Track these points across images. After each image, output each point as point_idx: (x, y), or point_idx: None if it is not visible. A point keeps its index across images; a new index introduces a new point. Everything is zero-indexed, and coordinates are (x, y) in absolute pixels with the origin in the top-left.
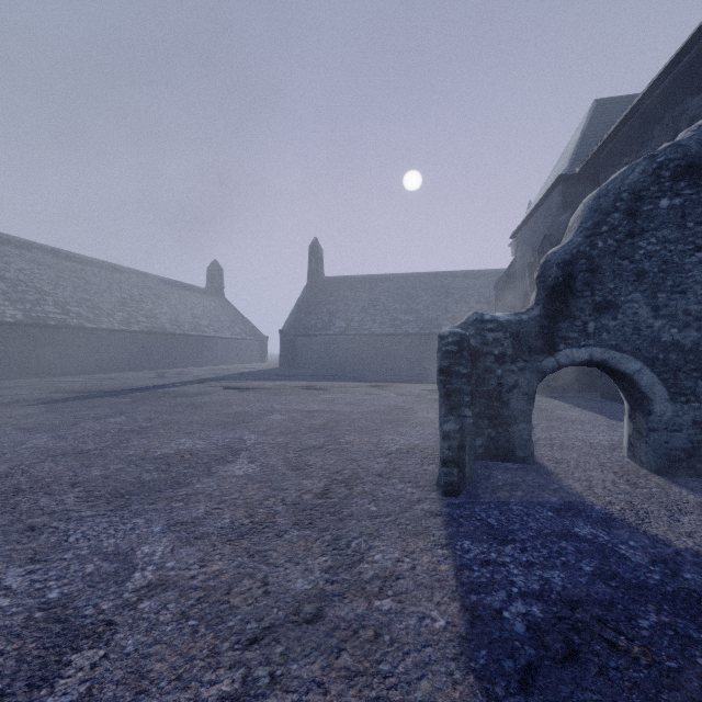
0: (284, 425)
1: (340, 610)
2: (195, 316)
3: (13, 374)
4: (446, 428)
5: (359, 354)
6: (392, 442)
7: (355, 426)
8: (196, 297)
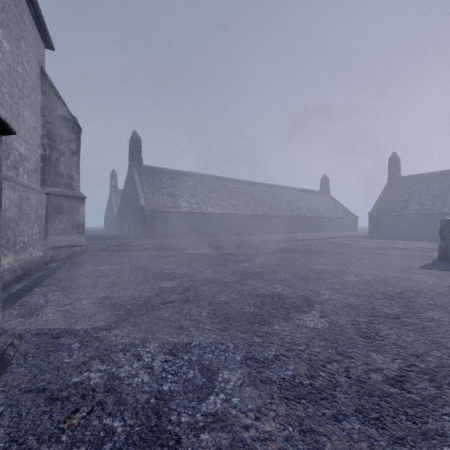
0: (383, 249)
1: (403, 262)
2: (317, 207)
3: (260, 233)
4: (440, 244)
5: (430, 227)
6: (428, 254)
7: (414, 251)
8: (316, 196)
